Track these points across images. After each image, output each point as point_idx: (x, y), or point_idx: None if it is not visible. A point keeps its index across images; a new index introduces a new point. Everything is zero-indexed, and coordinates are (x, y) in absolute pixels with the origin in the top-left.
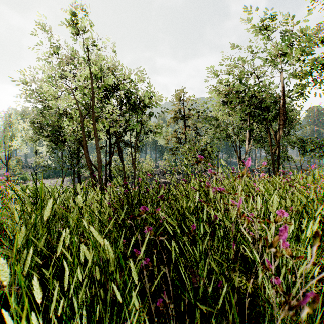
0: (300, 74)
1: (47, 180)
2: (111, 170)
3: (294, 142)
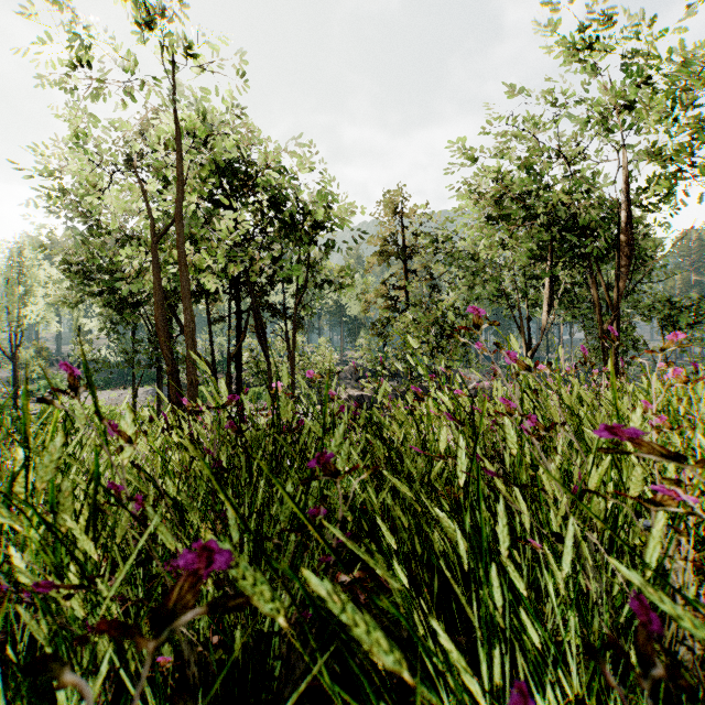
0: (669, 151)
1: (103, 392)
2: (240, 371)
3: (653, 307)
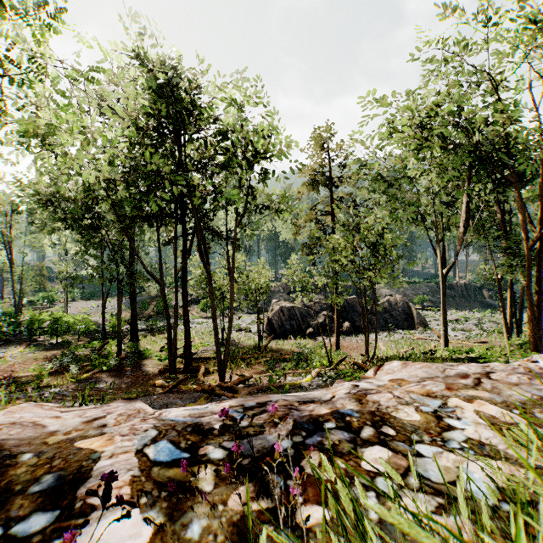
0: None
1: (88, 302)
2: (185, 286)
3: None
